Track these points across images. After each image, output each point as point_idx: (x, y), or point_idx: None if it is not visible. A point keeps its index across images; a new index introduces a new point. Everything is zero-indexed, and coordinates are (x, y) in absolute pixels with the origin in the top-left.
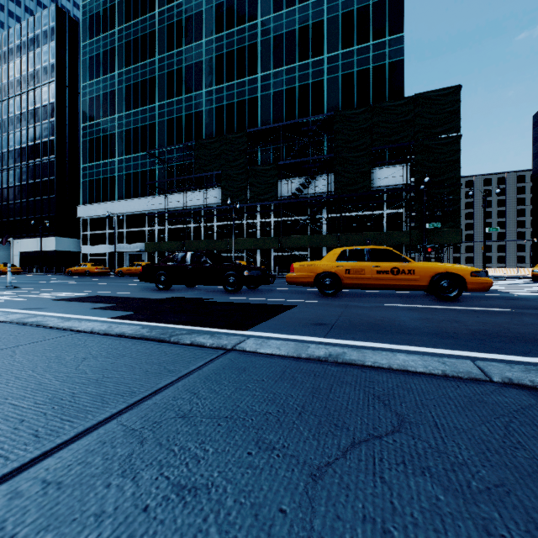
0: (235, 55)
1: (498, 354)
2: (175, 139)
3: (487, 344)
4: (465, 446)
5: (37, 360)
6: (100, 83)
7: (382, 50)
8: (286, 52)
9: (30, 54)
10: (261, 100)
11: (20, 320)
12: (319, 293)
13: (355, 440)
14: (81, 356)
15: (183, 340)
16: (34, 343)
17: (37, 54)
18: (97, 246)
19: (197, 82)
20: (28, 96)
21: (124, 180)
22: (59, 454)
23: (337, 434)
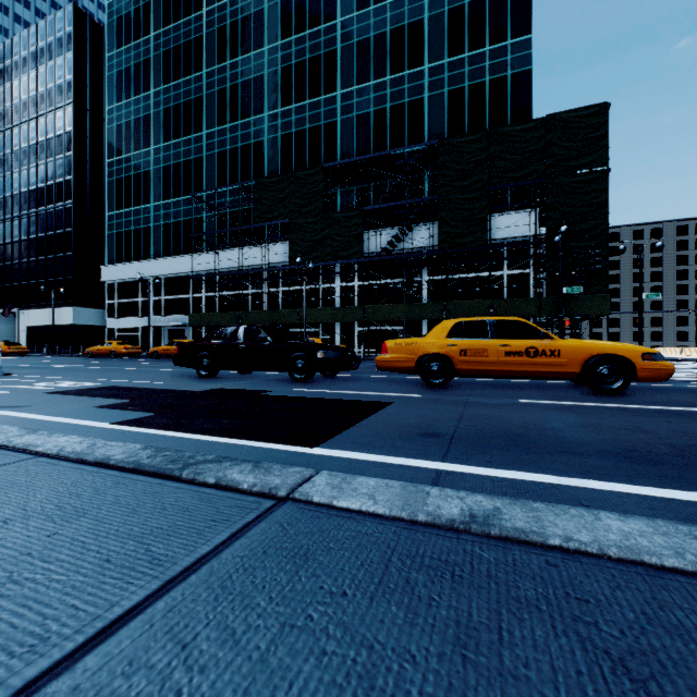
0: (307, 67)
1: None
2: (228, 178)
3: None
4: None
5: None
6: (131, 106)
7: (502, 57)
8: (374, 62)
9: (40, 68)
10: (340, 126)
11: None
12: (422, 383)
13: None
14: (2, 516)
15: (203, 477)
16: None
17: (49, 68)
18: (126, 319)
19: (258, 103)
20: (37, 123)
21: (162, 232)
22: None
23: None
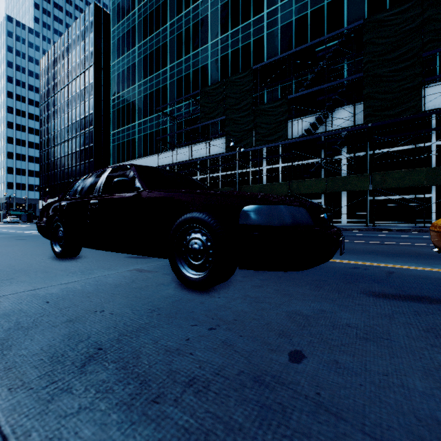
0: None
1: None
2: (183, 96)
3: None
4: None
5: None
6: (124, 59)
7: None
8: None
9: (78, 48)
10: (267, 38)
11: None
12: None
13: None
14: None
15: None
16: None
17: (82, 46)
18: None
19: (203, 37)
20: (76, 82)
21: (142, 140)
22: None
23: None
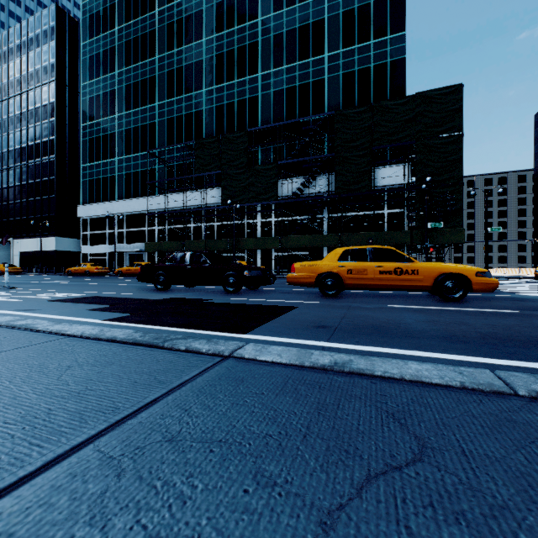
0: (236, 55)
1: (513, 360)
2: (175, 138)
3: (500, 349)
4: (502, 481)
5: (17, 368)
6: (100, 83)
7: (384, 48)
8: (286, 51)
9: (30, 53)
10: (261, 99)
11: (8, 323)
12: (321, 294)
13: (370, 472)
14: (66, 364)
15: (178, 346)
16: (18, 349)
17: (37, 53)
18: (97, 246)
19: (198, 82)
20: (28, 95)
21: (124, 180)
22: (18, 492)
23: (349, 464)
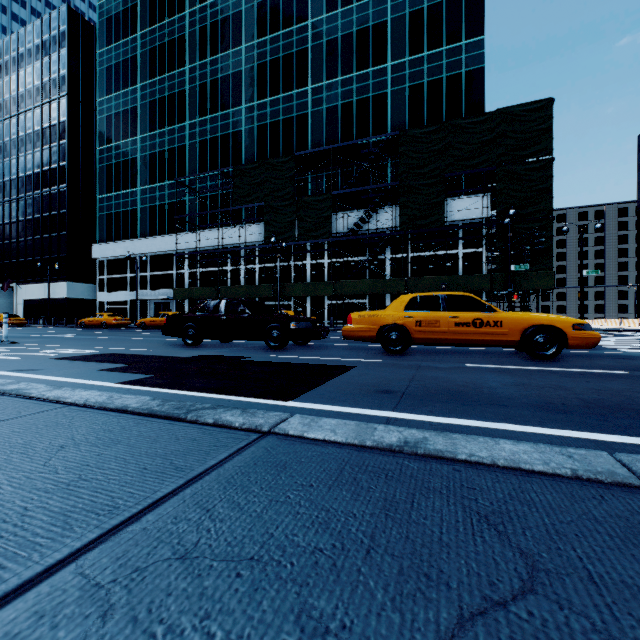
0: (281, 64)
1: (629, 436)
2: (209, 164)
3: (611, 420)
4: None
5: None
6: (119, 98)
7: (458, 56)
8: (341, 60)
9: (37, 63)
10: (311, 117)
11: None
12: (383, 350)
13: (463, 611)
14: (59, 443)
15: (204, 418)
16: (1, 422)
17: (45, 63)
18: (115, 293)
19: (236, 97)
20: (34, 114)
21: (148, 214)
22: None
23: (432, 597)
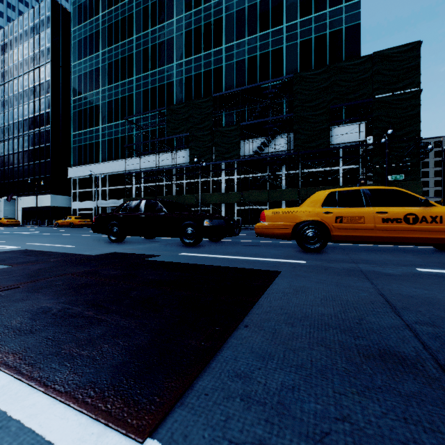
0: (202, 30)
1: None
2: (149, 107)
3: None
4: None
5: None
6: (87, 62)
7: (339, 16)
8: (248, 24)
9: (31, 40)
10: (225, 69)
11: None
12: (296, 248)
13: None
14: None
15: None
16: None
17: (36, 40)
18: (84, 202)
19: (169, 56)
20: (29, 76)
21: (107, 144)
22: None
23: None
